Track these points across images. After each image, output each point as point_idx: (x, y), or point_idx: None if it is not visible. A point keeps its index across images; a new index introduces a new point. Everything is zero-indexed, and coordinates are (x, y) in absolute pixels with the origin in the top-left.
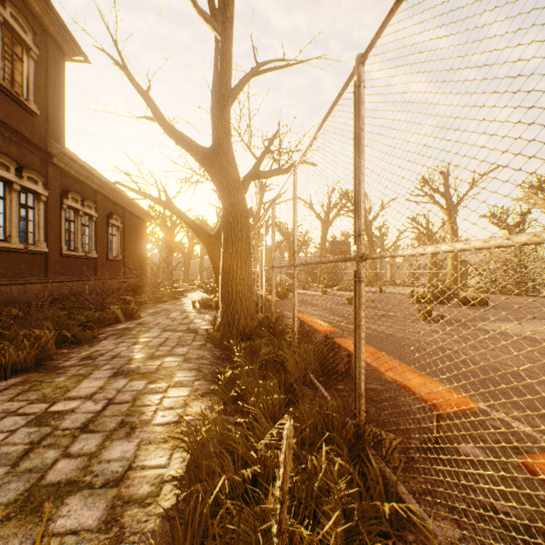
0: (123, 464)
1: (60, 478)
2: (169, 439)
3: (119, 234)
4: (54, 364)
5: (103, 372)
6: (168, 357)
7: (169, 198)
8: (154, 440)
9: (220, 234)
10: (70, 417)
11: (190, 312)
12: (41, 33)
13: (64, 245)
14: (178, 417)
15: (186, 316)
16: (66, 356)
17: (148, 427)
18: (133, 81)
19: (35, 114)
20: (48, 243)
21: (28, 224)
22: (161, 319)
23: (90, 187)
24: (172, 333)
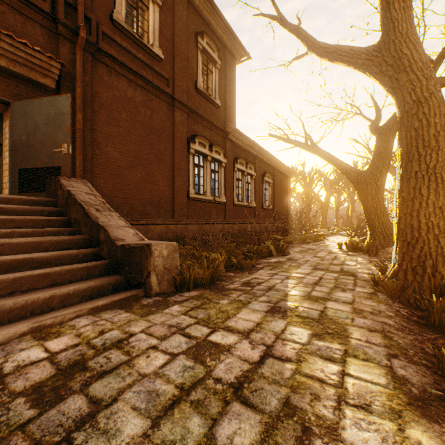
0: None
1: None
2: None
3: (270, 188)
4: (222, 284)
5: (259, 304)
6: (328, 301)
7: (313, 143)
8: None
9: (373, 169)
10: (224, 359)
11: (337, 254)
12: (222, 50)
13: (235, 197)
14: None
15: (334, 256)
16: (231, 279)
17: (333, 443)
18: (284, 23)
19: (218, 107)
20: (225, 196)
21: (215, 183)
22: (308, 257)
23: (251, 154)
24: (324, 272)
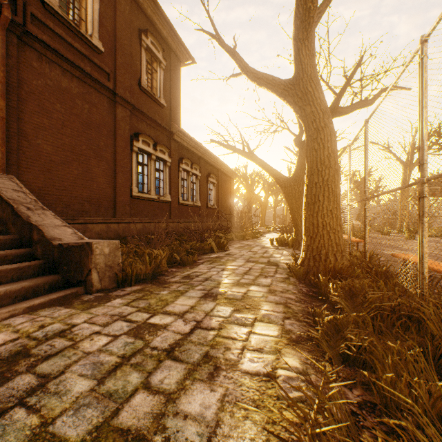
0: (200, 430)
1: (130, 422)
2: (260, 405)
3: (214, 189)
4: (164, 278)
5: (196, 292)
6: (252, 286)
7: (250, 151)
8: (241, 399)
9: (296, 176)
10: (161, 334)
11: (268, 248)
12: (167, 50)
13: (180, 197)
14: (269, 368)
15: (266, 251)
16: (173, 273)
17: (233, 372)
18: (222, 43)
19: (163, 107)
20: (171, 195)
21: (160, 182)
22: (244, 252)
23: (196, 155)
24: (254, 264)
